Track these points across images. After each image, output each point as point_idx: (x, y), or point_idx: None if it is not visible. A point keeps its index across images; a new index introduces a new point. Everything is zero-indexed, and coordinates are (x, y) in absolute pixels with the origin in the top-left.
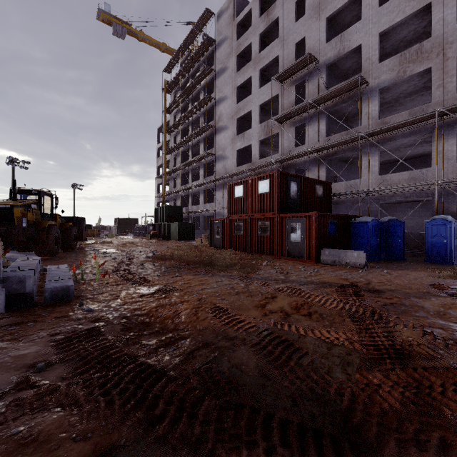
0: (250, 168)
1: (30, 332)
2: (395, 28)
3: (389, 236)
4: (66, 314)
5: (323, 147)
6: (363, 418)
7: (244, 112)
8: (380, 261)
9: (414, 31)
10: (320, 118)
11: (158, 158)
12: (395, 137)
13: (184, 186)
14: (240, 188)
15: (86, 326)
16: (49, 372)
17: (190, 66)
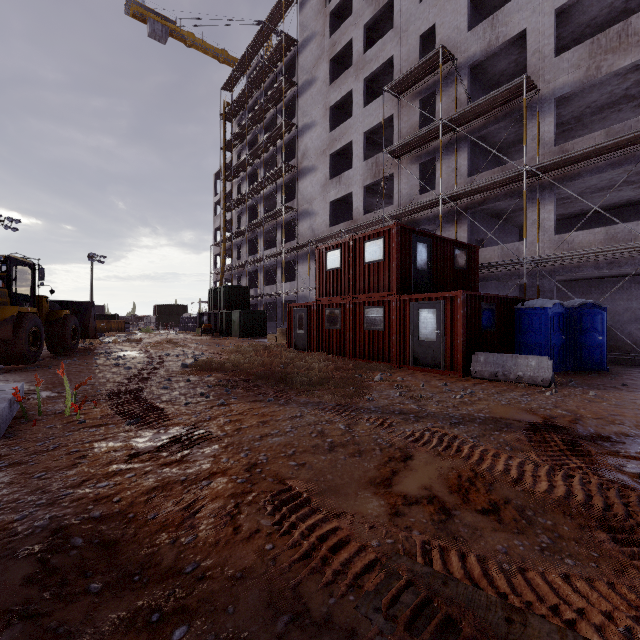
0: (350, 227)
1: None
2: (580, 3)
3: (581, 331)
4: None
5: (465, 192)
6: None
7: (341, 144)
8: (567, 373)
9: (610, 7)
10: (458, 149)
11: (216, 216)
12: (583, 173)
13: (252, 256)
14: (335, 255)
15: None
16: None
17: (260, 80)
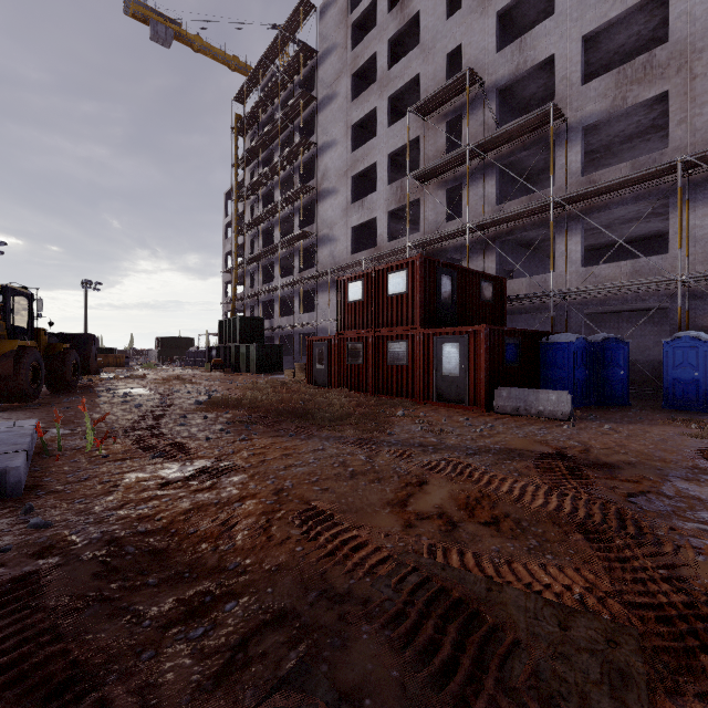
0: (373, 255)
1: None
2: (607, 30)
3: (604, 366)
4: None
5: (493, 221)
6: None
7: (364, 166)
8: (590, 408)
9: (637, 35)
10: (486, 175)
11: (226, 240)
12: (610, 205)
13: (267, 285)
14: (357, 287)
15: (12, 570)
16: None
17: (276, 92)
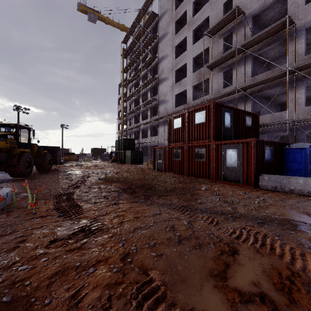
0: (185, 107)
1: None
2: None
3: None
4: None
5: (250, 85)
6: None
7: (181, 65)
8: None
9: None
10: (246, 62)
11: (119, 105)
12: None
13: (136, 124)
14: (178, 121)
15: None
16: None
17: (140, 36)
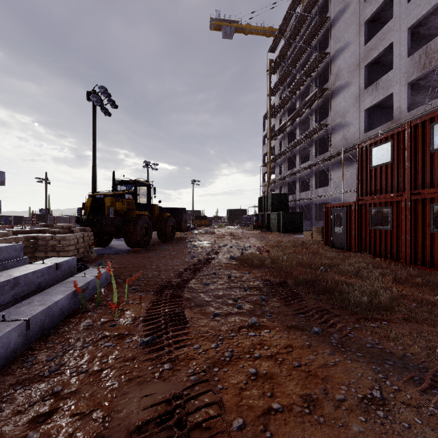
0: (390, 127)
1: None
2: None
3: None
4: None
5: None
6: None
7: (378, 51)
8: None
9: None
10: None
11: (264, 146)
12: None
13: (291, 170)
14: (383, 149)
15: None
16: None
17: (297, 31)
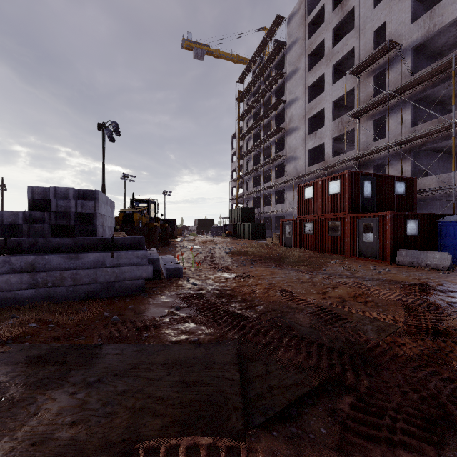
0: (322, 167)
1: (165, 292)
2: None
3: None
4: (181, 285)
5: (407, 139)
6: (379, 355)
7: (316, 111)
8: None
9: None
10: (403, 108)
11: (232, 163)
12: None
13: (256, 188)
14: (310, 190)
15: (195, 292)
16: (182, 311)
17: (261, 73)
